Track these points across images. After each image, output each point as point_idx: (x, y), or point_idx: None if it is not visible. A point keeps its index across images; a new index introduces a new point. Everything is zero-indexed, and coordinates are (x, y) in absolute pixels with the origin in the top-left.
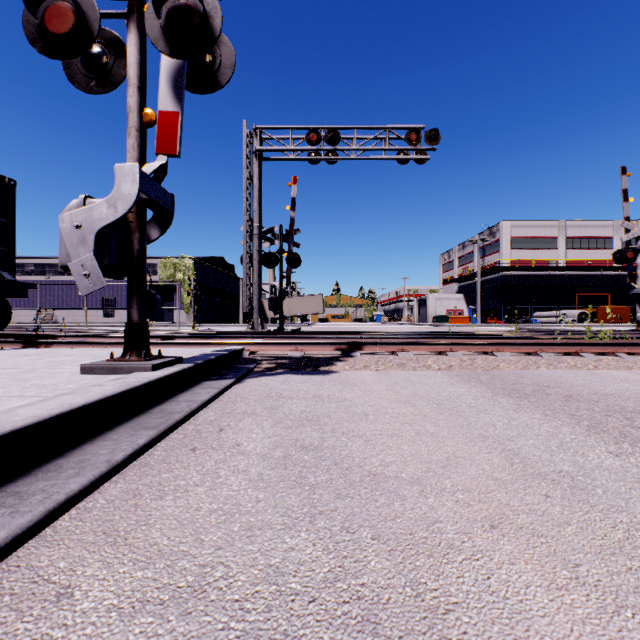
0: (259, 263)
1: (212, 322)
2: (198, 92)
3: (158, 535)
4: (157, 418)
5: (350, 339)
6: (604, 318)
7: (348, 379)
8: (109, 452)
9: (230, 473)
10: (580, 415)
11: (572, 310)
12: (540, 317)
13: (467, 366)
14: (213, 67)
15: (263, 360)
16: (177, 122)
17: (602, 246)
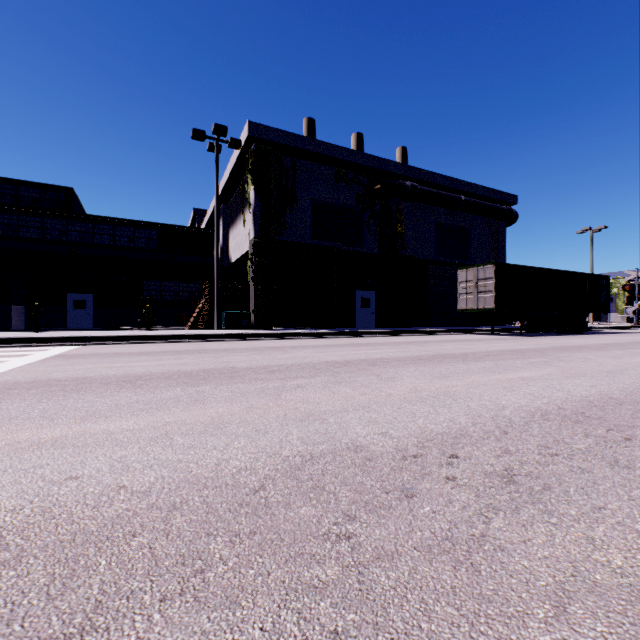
0: None
1: None
2: None
3: None
4: None
5: None
6: None
7: None
8: (639, 328)
9: None
10: None
11: None
12: None
13: None
14: None
15: None
16: None
17: None
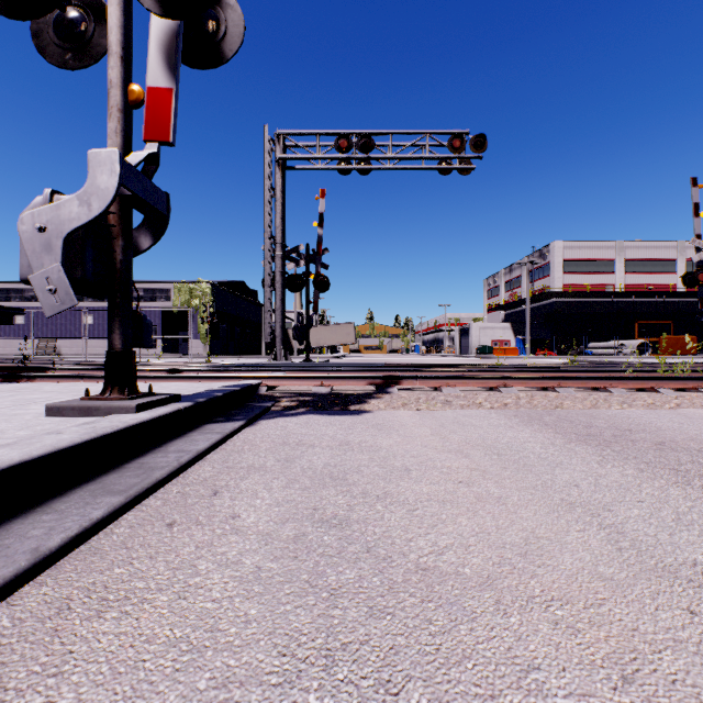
0: (282, 286)
1: (232, 354)
2: (198, 67)
3: (68, 700)
4: (131, 477)
5: (385, 372)
6: (667, 349)
7: (384, 421)
8: (43, 533)
9: (214, 567)
10: (686, 470)
11: (631, 340)
12: (596, 348)
13: (525, 404)
14: (217, 35)
15: (283, 397)
16: (170, 101)
17: (664, 269)
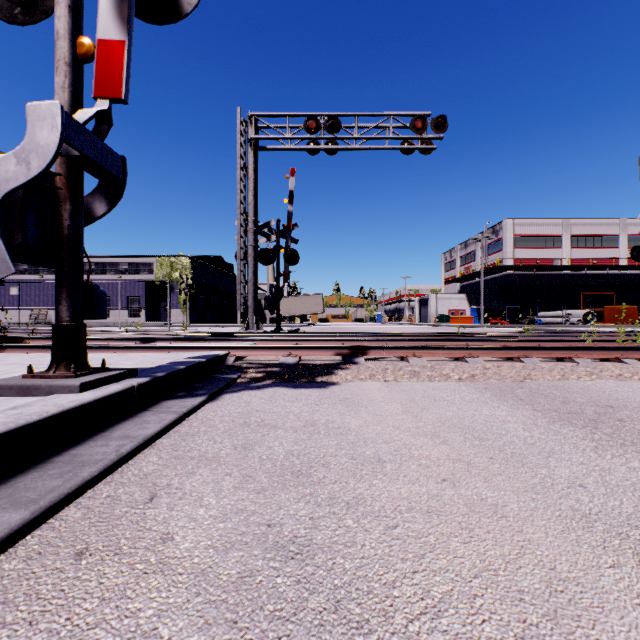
0: (254, 259)
1: (210, 322)
2: (155, 21)
3: None
4: (52, 477)
5: (352, 341)
6: (611, 318)
7: (351, 395)
8: None
9: None
10: None
11: (577, 310)
12: (544, 317)
13: (493, 376)
14: None
15: (250, 368)
16: (122, 54)
17: (607, 245)
